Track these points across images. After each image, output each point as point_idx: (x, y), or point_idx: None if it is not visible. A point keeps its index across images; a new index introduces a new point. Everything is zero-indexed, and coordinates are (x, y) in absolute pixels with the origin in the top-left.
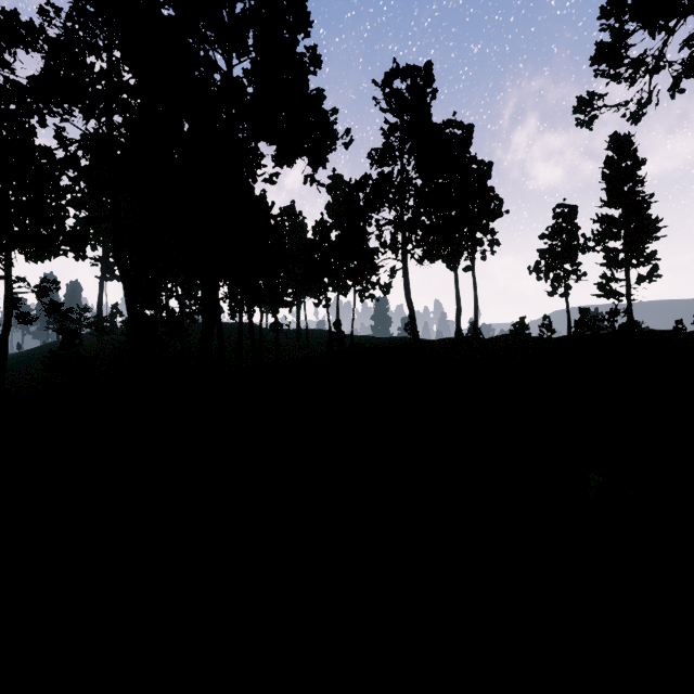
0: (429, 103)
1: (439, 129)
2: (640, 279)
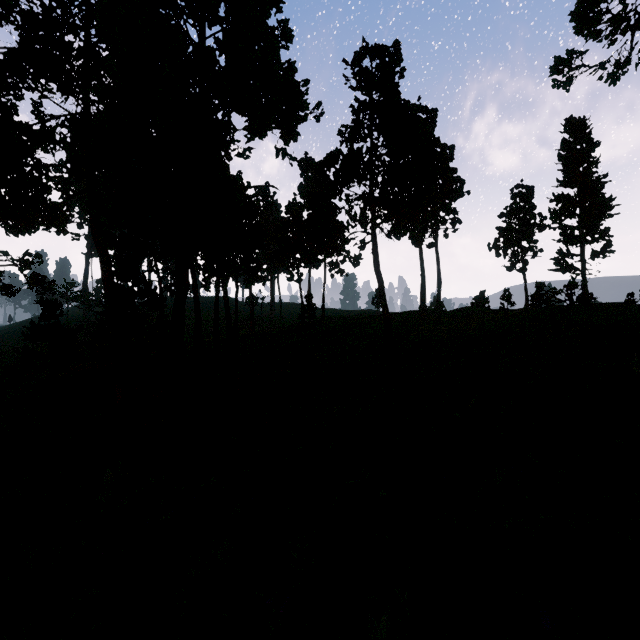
0: (398, 82)
1: (408, 105)
2: (594, 254)
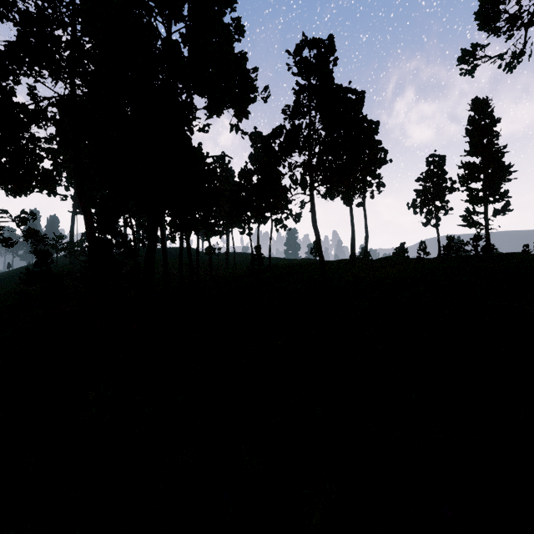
0: (332, 69)
1: (340, 88)
2: (495, 212)
